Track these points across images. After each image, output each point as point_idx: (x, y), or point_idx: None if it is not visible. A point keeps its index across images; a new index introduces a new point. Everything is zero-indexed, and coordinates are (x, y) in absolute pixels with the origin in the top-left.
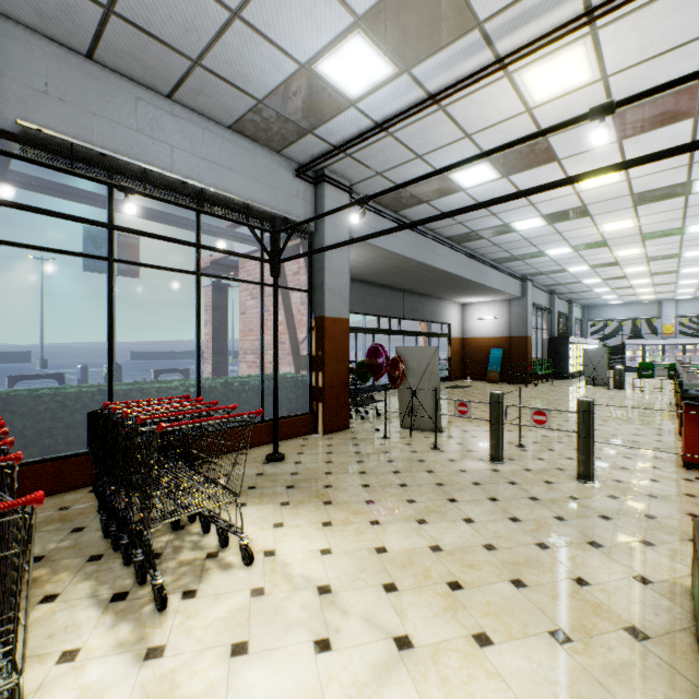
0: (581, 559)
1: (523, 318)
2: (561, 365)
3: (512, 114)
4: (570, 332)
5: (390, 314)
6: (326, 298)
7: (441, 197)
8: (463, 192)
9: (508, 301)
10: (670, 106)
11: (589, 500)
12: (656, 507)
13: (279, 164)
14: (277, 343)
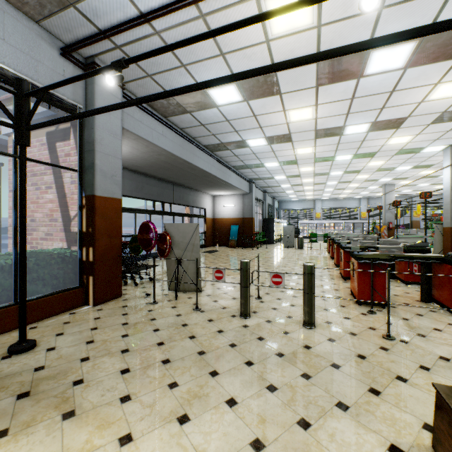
0: (341, 435)
1: (250, 206)
2: (270, 235)
3: (256, 41)
4: (273, 216)
5: (163, 199)
6: (96, 178)
7: (201, 109)
8: (217, 109)
9: (241, 195)
10: (348, 65)
11: (318, 347)
12: (361, 345)
13: (39, 35)
14: (26, 219)
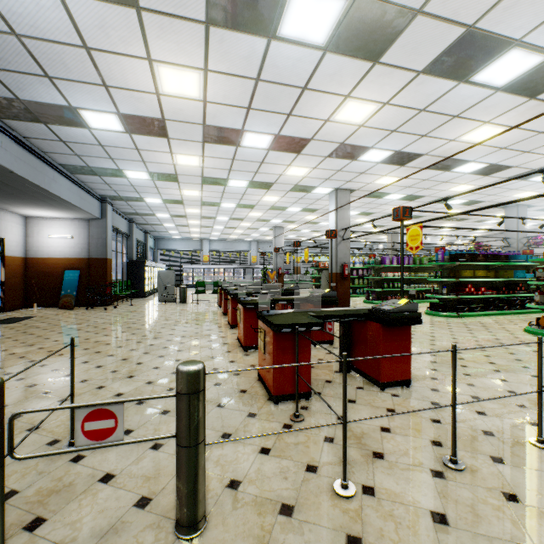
0: None
1: (103, 240)
2: (140, 285)
3: None
4: (146, 257)
5: None
6: None
7: None
8: None
9: (87, 221)
10: None
11: None
12: None
13: None
14: None
